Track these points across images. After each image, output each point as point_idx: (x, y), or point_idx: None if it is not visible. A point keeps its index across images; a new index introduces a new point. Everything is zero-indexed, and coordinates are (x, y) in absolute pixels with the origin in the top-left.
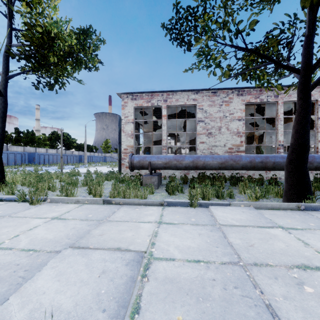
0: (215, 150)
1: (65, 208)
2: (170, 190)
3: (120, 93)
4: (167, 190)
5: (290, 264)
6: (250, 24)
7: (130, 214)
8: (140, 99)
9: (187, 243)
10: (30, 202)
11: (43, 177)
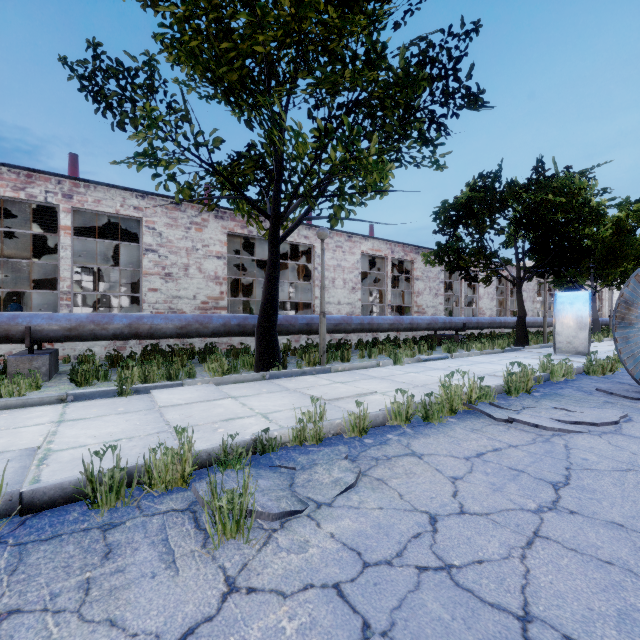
0: (179, 305)
1: None
2: (80, 377)
3: None
4: (74, 379)
5: (218, 420)
6: (215, 140)
7: None
8: None
9: (107, 431)
10: None
11: None
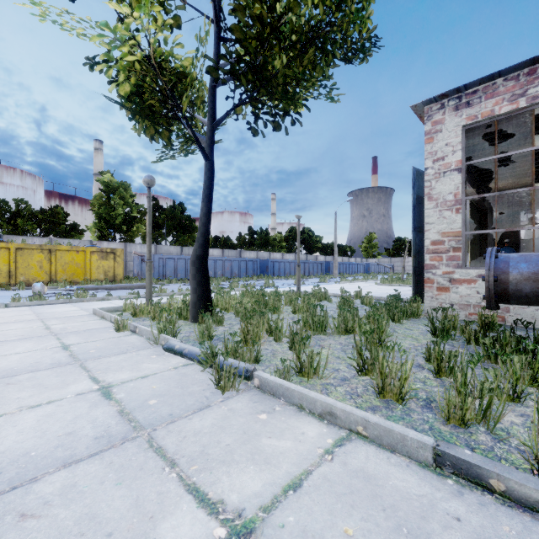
0: None
1: (289, 445)
2: None
3: (422, 104)
4: None
5: None
6: None
7: None
8: (486, 98)
9: None
10: (216, 381)
11: (267, 303)
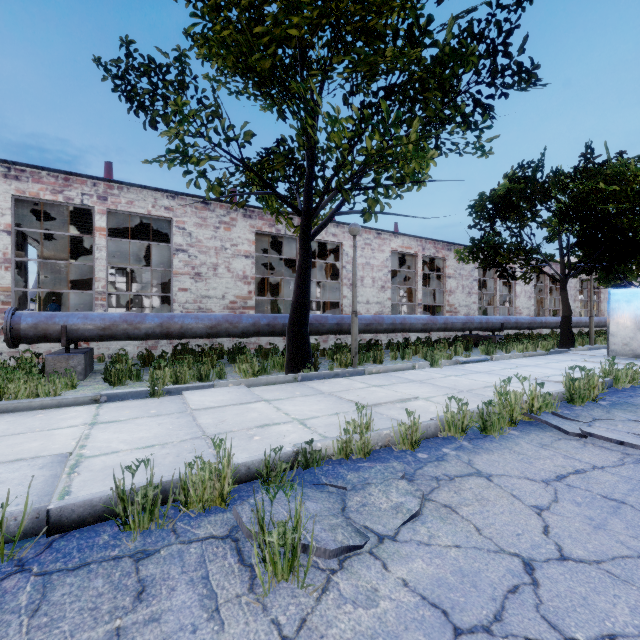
0: (208, 305)
1: None
2: (113, 377)
3: None
4: (108, 379)
5: (253, 426)
6: (245, 134)
7: (26, 424)
8: (33, 181)
9: (140, 435)
10: None
11: None
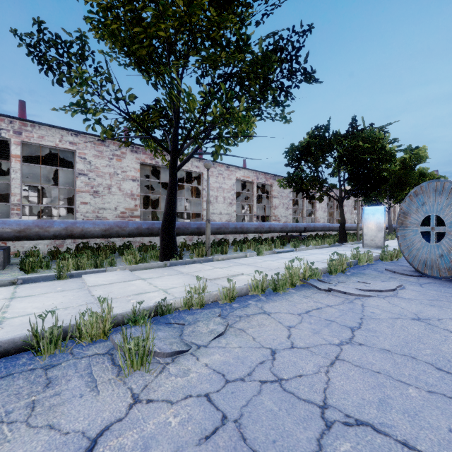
0: (104, 214)
1: None
2: (27, 266)
3: None
4: (23, 268)
5: (131, 294)
6: (130, 96)
7: None
8: None
9: (49, 303)
10: None
11: None
